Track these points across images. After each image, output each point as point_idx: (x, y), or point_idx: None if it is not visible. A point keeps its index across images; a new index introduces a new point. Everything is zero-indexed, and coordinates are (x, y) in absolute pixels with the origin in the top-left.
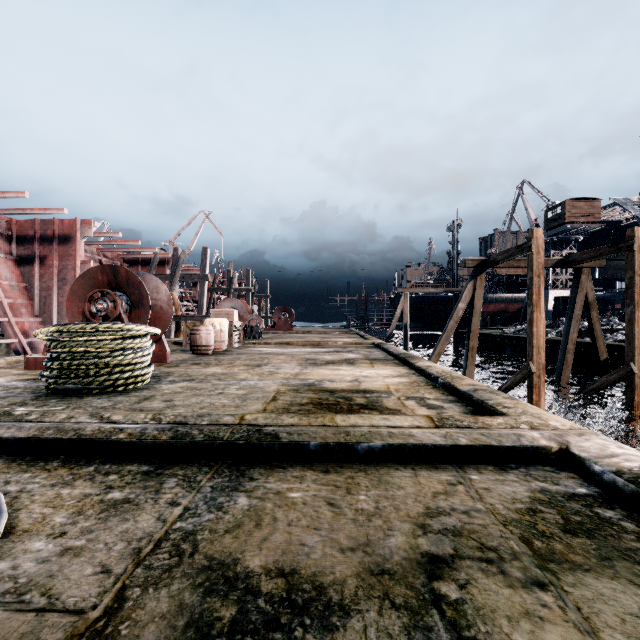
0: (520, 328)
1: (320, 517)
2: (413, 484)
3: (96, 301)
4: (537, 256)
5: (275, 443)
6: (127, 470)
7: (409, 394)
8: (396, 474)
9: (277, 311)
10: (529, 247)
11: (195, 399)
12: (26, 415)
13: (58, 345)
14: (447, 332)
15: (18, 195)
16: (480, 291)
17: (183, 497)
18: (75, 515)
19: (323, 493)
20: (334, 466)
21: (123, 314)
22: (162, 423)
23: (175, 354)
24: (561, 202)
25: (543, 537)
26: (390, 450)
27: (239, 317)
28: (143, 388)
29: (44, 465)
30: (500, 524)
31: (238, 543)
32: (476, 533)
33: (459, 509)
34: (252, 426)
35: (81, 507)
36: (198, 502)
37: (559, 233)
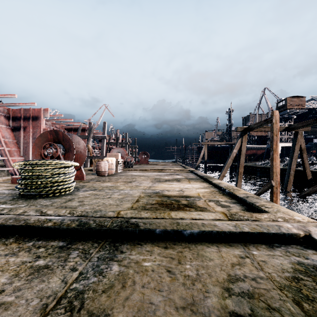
0: (264, 162)
1: (162, 281)
2: (218, 257)
3: (47, 148)
4: (275, 125)
5: (136, 229)
6: (50, 245)
7: (210, 198)
8: (207, 250)
9: (140, 154)
10: (271, 120)
11: (95, 200)
12: (1, 210)
13: (24, 171)
14: (227, 164)
15: (12, 96)
16: (244, 143)
17: (80, 264)
18: (13, 277)
19: (164, 263)
20: (170, 244)
21: (61, 155)
22: (74, 216)
23: (88, 176)
24: (285, 98)
25: (308, 300)
26: (203, 234)
27: (121, 157)
28: (69, 194)
29: (5, 241)
30: (277, 289)
31: (110, 301)
32: (263, 296)
33: (249, 276)
34: (124, 218)
35: (18, 271)
36: (88, 268)
37: (283, 114)
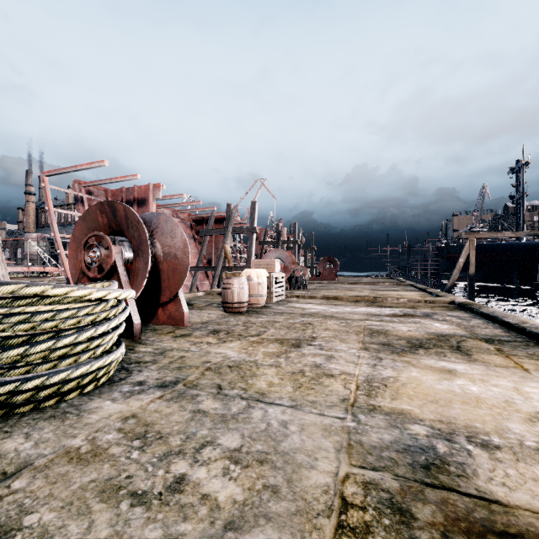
0: None
1: None
2: None
3: (91, 248)
4: None
5: None
6: None
7: None
8: None
9: (322, 261)
10: None
11: (71, 538)
12: None
13: None
14: None
15: (100, 164)
16: None
17: None
18: None
19: None
20: None
21: (119, 265)
22: None
23: (207, 310)
24: None
25: None
26: None
27: (284, 267)
28: (62, 411)
29: None
30: None
31: None
32: None
33: None
34: None
35: None
36: None
37: None
